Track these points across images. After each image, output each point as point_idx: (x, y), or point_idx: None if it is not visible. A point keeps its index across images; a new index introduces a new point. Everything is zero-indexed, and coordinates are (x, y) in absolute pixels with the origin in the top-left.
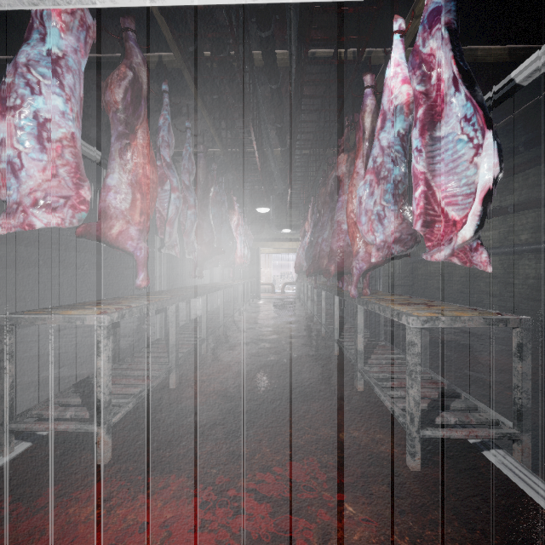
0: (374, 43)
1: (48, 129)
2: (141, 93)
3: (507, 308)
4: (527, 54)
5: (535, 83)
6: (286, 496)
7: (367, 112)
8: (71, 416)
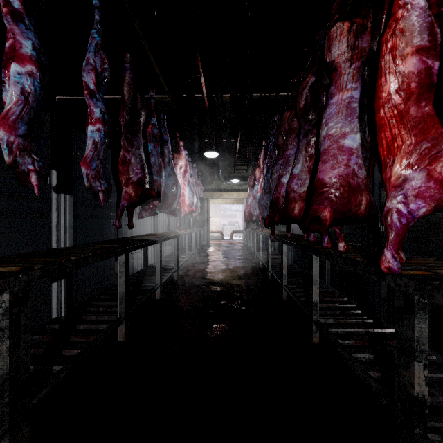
0: None
1: None
2: None
3: None
4: None
5: None
6: None
7: None
8: None
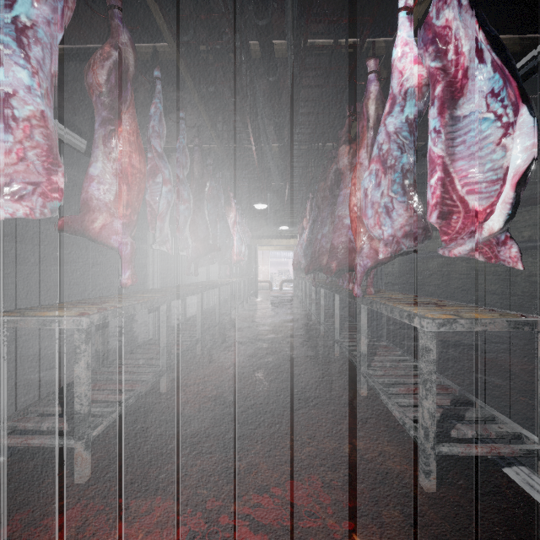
0: (375, 33)
1: (16, 107)
2: (128, 76)
3: (509, 306)
4: (533, 44)
5: (539, 75)
6: (286, 524)
7: (371, 99)
8: (47, 428)
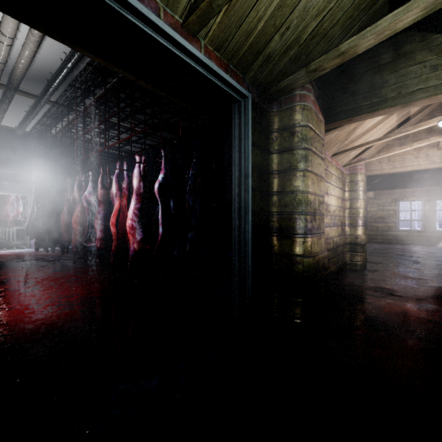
0: None
1: None
2: None
3: None
4: None
5: None
6: None
7: None
8: None
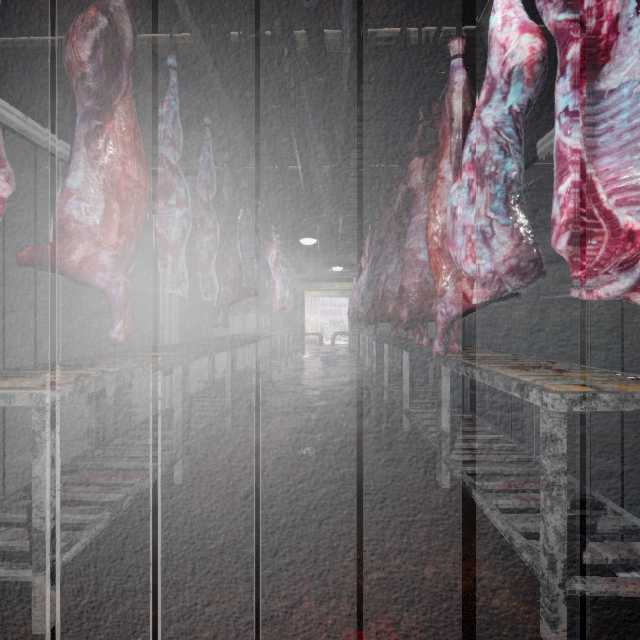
0: (453, 20)
1: None
2: (125, 53)
3: (616, 365)
4: None
5: None
6: None
7: (455, 92)
8: (0, 548)
